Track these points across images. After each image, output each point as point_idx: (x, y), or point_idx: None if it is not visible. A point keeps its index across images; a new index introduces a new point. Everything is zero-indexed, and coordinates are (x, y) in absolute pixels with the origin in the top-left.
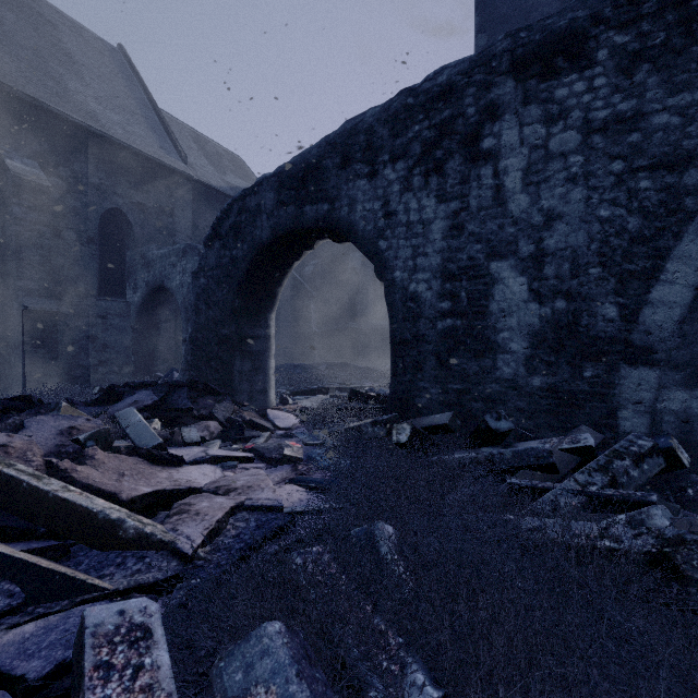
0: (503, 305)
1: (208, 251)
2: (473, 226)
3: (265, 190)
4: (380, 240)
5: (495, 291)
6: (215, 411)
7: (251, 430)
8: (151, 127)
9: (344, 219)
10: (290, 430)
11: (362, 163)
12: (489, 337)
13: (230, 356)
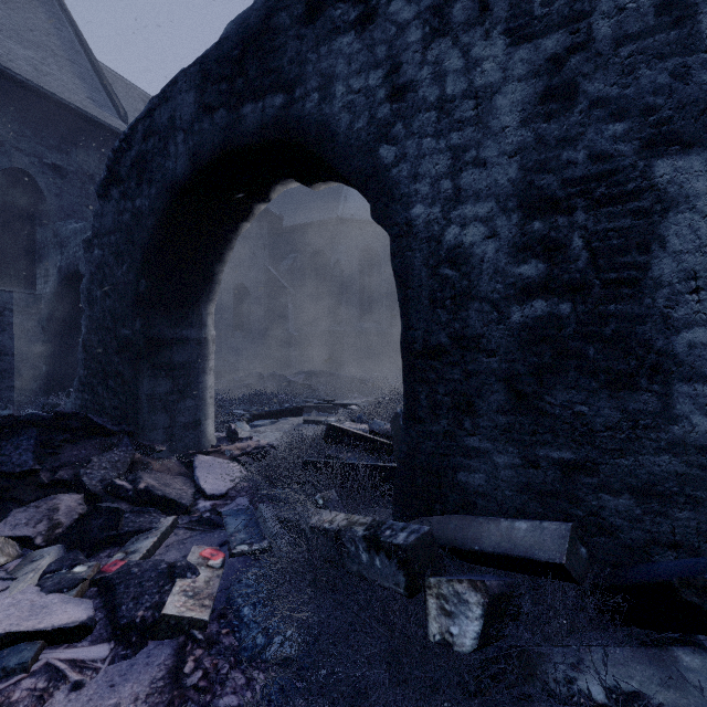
0: (693, 262)
1: (103, 204)
2: (602, 83)
3: (181, 90)
4: (380, 145)
5: (669, 229)
6: (85, 472)
7: (142, 510)
8: (78, 73)
9: (310, 116)
10: (223, 499)
11: (345, 1)
12: (649, 341)
13: (134, 371)
